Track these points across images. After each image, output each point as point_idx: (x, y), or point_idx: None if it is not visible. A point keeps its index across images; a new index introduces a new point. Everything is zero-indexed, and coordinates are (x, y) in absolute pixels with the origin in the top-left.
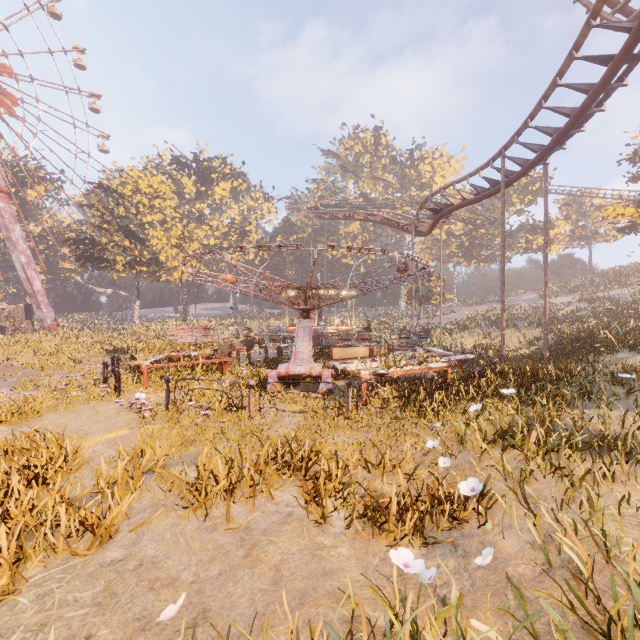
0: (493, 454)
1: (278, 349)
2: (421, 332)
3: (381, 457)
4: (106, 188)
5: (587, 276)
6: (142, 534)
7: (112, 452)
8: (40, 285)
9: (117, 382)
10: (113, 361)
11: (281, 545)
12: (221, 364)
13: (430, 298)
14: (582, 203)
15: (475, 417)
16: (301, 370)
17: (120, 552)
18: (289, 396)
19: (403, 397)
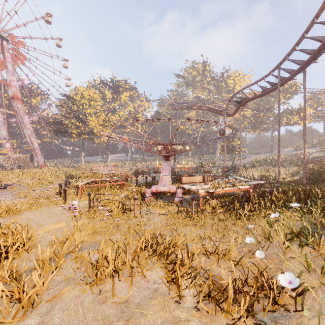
0: (294, 249)
1: (152, 177)
2: (233, 168)
3: (216, 248)
4: (68, 96)
5: (322, 138)
6: (55, 303)
7: (53, 237)
8: (37, 145)
9: (64, 194)
10: (66, 183)
11: (149, 317)
12: (121, 185)
13: (233, 150)
14: (319, 98)
15: (275, 221)
16: (164, 189)
17: (36, 319)
18: (157, 204)
19: (225, 206)
